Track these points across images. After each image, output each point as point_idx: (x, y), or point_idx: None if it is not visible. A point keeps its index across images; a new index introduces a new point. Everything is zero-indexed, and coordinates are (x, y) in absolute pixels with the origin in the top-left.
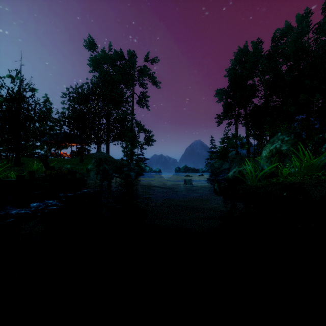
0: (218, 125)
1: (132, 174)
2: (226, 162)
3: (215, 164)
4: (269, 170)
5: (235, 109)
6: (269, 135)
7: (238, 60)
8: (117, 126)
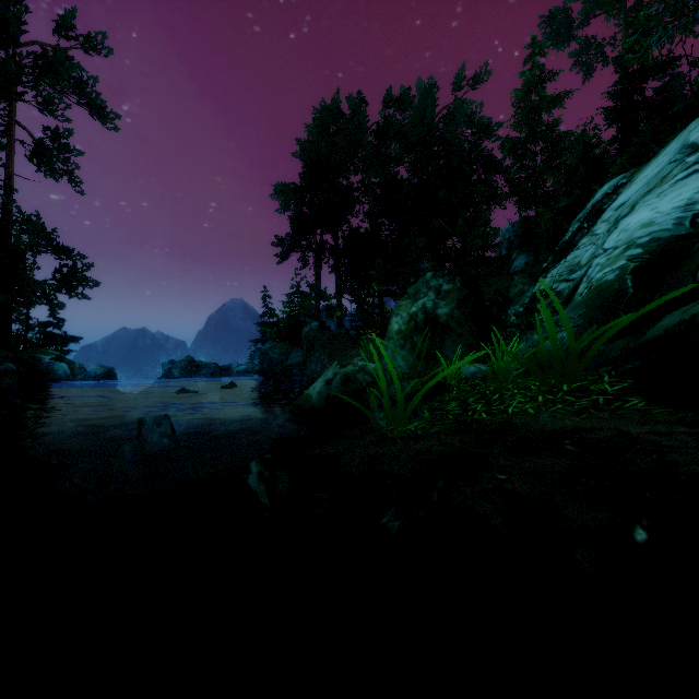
0: (279, 262)
1: None
2: (299, 347)
3: (273, 352)
4: (411, 369)
5: (315, 230)
6: (379, 294)
7: (321, 127)
8: None
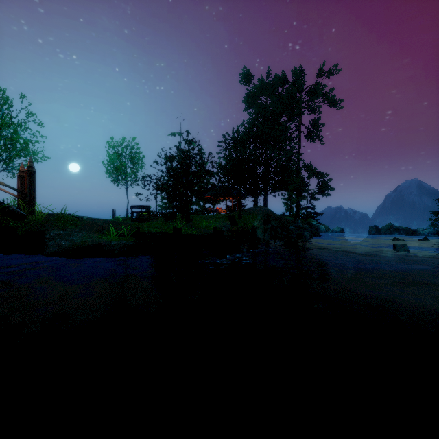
0: None
1: (306, 234)
2: None
3: None
4: None
5: None
6: None
7: None
8: (278, 172)
